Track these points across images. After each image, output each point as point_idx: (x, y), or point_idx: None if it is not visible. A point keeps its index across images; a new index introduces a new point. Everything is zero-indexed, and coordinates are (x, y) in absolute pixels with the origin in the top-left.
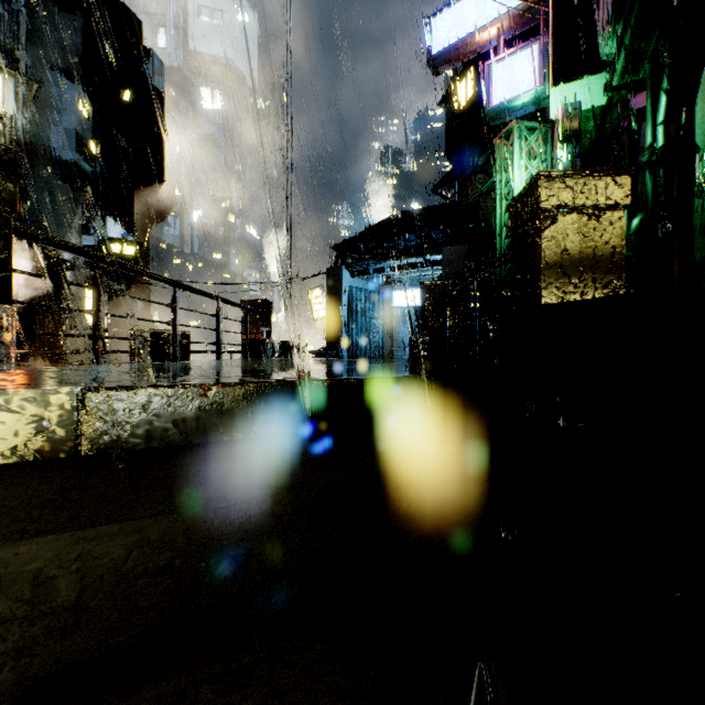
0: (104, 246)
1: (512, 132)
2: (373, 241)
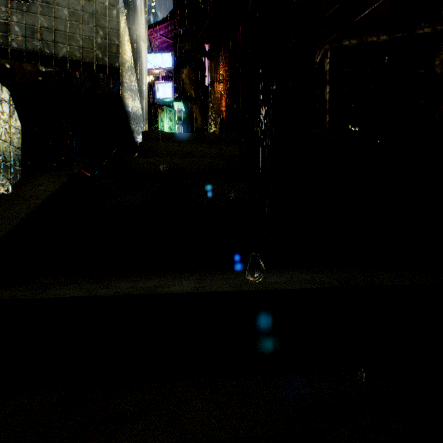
0: None
1: (164, 110)
2: None
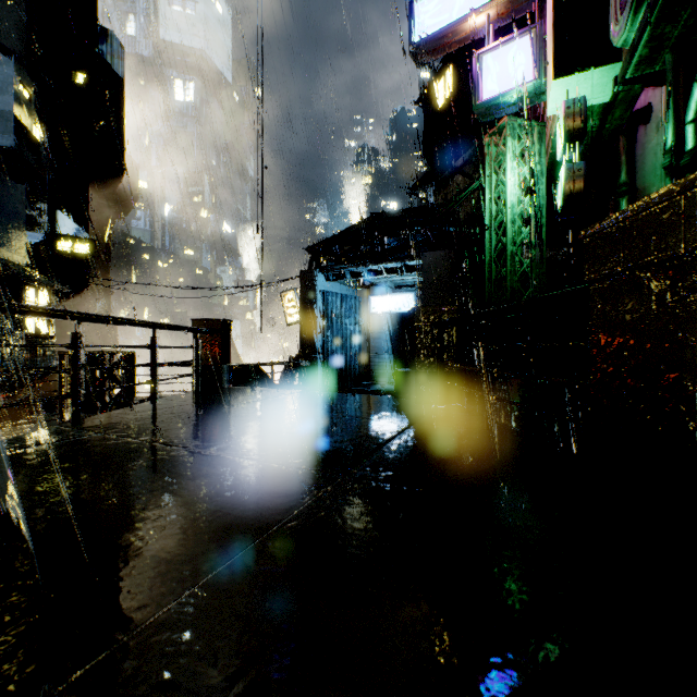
0: (51, 243)
1: (505, 130)
2: (350, 244)
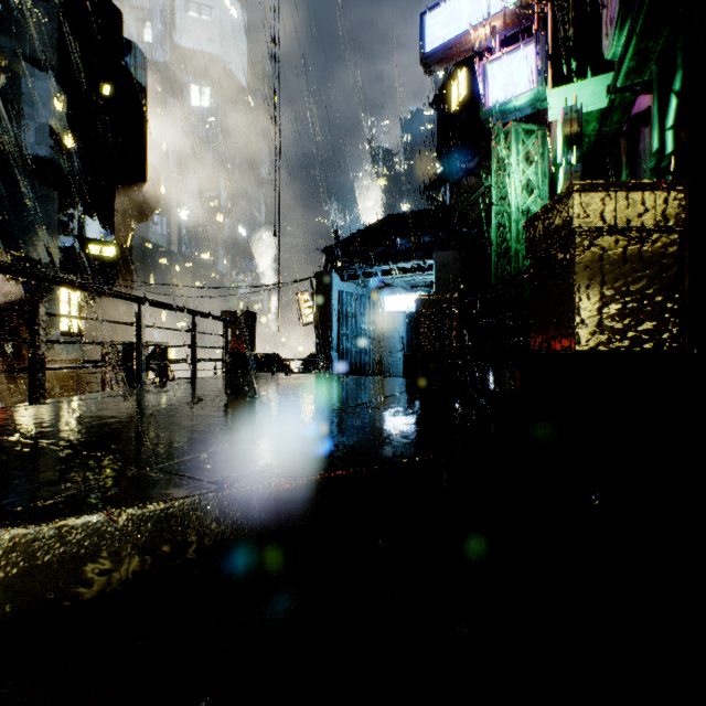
0: (81, 247)
1: (509, 135)
2: (364, 245)
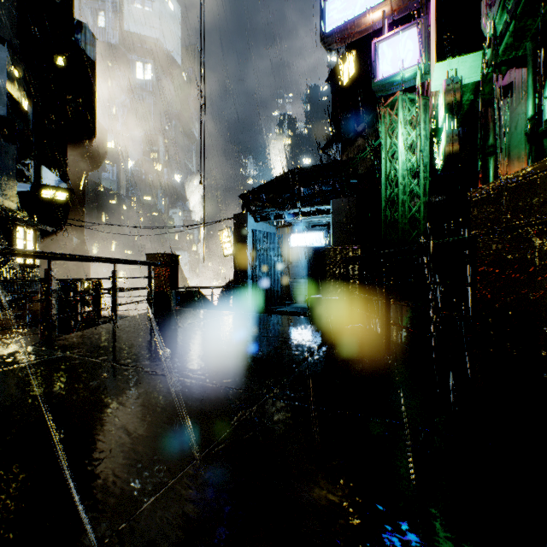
0: (36, 191)
1: (397, 103)
2: (274, 192)
